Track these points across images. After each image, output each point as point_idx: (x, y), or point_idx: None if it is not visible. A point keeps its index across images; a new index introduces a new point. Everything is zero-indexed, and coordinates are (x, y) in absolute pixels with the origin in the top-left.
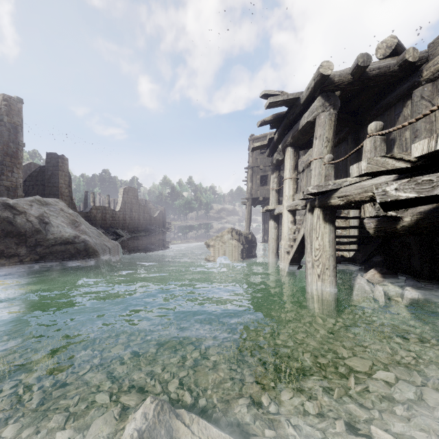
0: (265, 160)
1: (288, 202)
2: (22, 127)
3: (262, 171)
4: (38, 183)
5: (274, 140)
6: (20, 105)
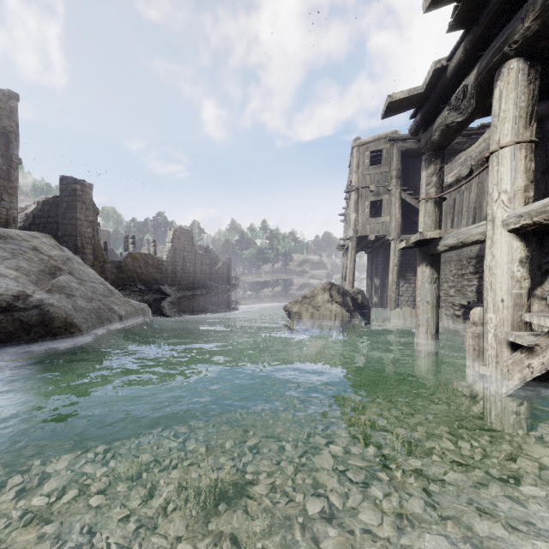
0: (379, 176)
1: (511, 208)
2: (17, 134)
3: (373, 194)
4: (50, 220)
5: (447, 73)
6: (13, 103)
